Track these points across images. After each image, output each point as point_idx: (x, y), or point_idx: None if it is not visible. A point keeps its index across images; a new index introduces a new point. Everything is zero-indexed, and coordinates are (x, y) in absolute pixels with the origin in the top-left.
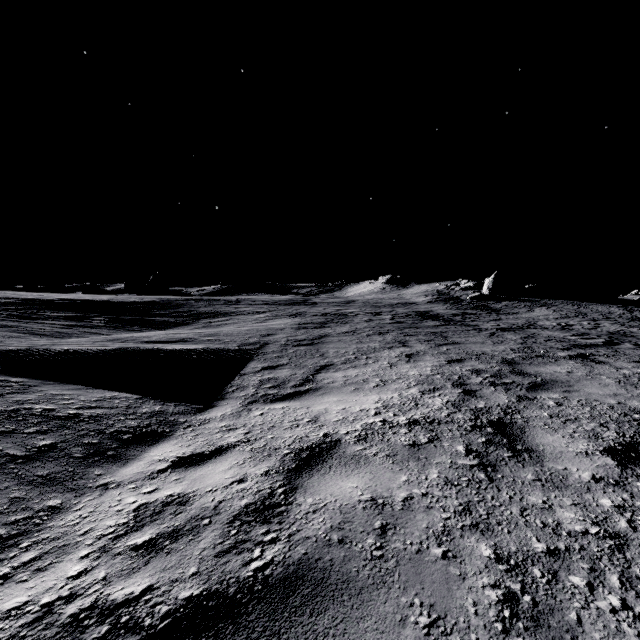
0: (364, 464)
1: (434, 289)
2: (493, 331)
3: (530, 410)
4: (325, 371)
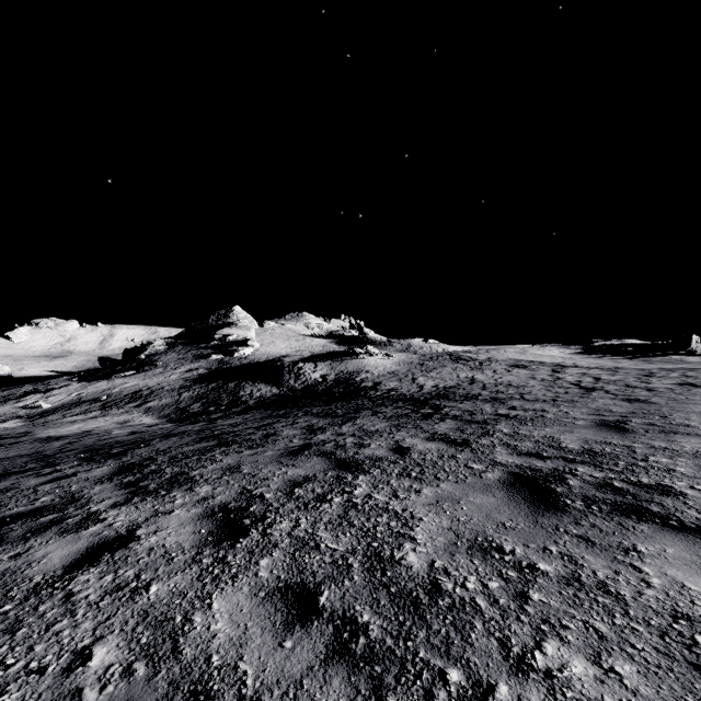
0: None
1: None
2: None
3: None
4: None
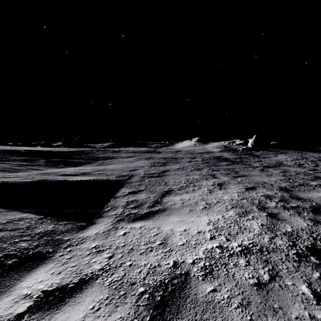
0: None
1: (222, 144)
2: (261, 168)
3: None
4: (168, 195)
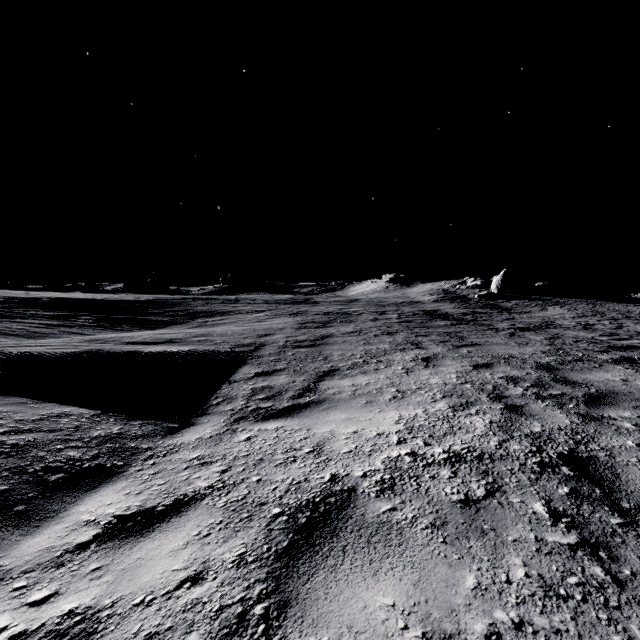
0: (398, 545)
1: (439, 288)
2: (511, 331)
3: (606, 436)
4: (329, 378)
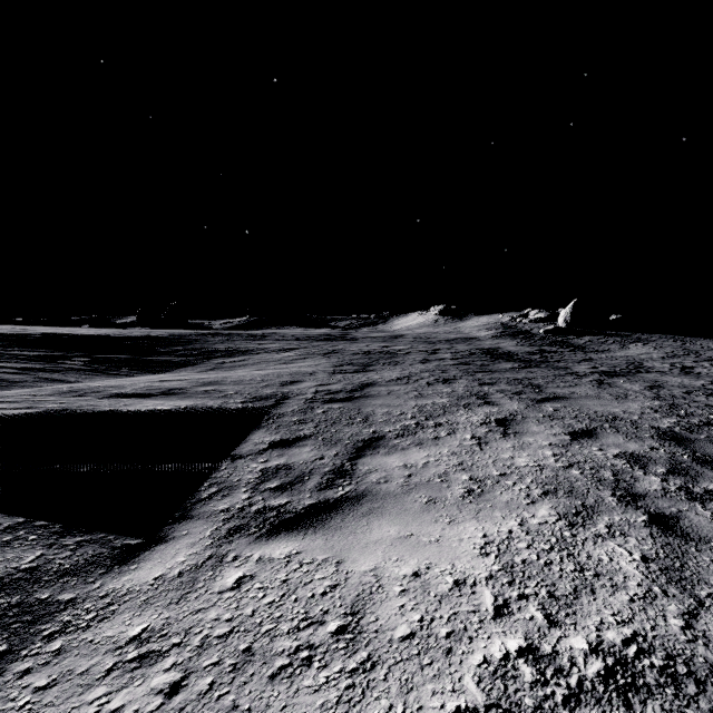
0: None
1: (497, 321)
2: (597, 377)
3: None
4: (371, 452)
